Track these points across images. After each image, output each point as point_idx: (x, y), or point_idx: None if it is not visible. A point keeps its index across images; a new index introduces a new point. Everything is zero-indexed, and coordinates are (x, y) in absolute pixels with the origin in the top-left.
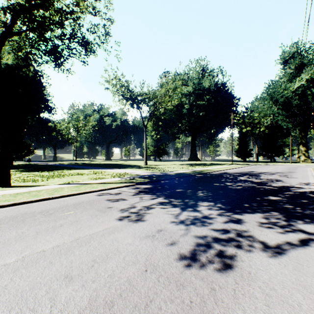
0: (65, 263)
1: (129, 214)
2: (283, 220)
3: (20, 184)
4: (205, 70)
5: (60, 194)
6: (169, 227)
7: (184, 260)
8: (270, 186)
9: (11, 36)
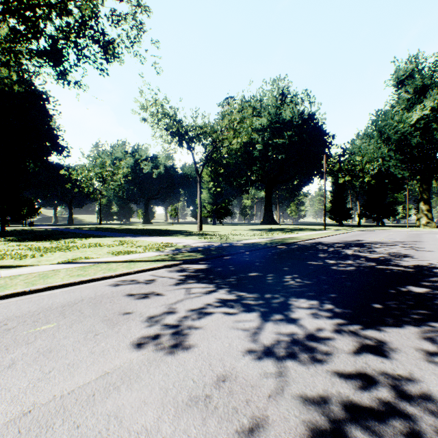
0: None
1: (162, 329)
2: None
3: None
4: (285, 94)
5: (46, 283)
6: (242, 369)
7: None
8: (398, 265)
9: None
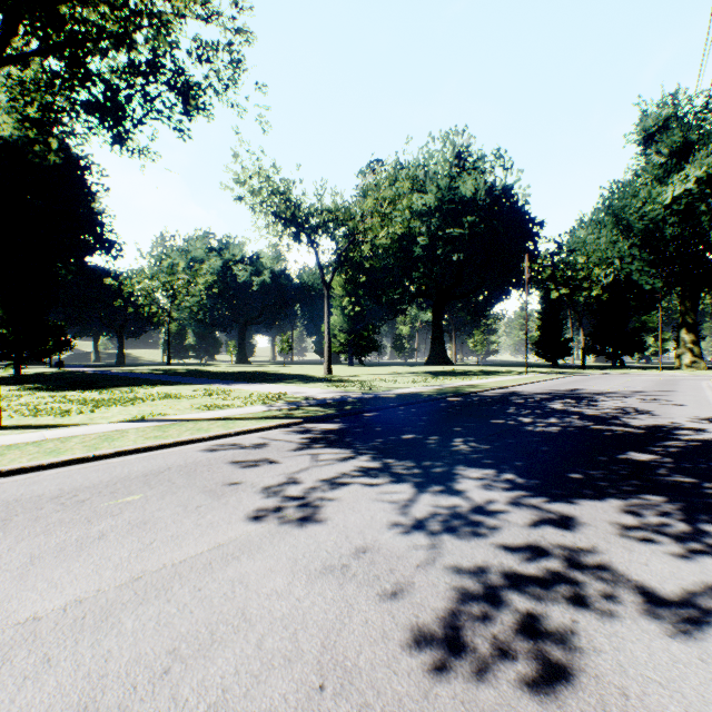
0: (88, 661)
1: (283, 501)
2: (680, 519)
3: (26, 421)
4: (464, 157)
5: (114, 446)
6: (386, 542)
7: (430, 648)
8: (625, 425)
9: (1, 63)
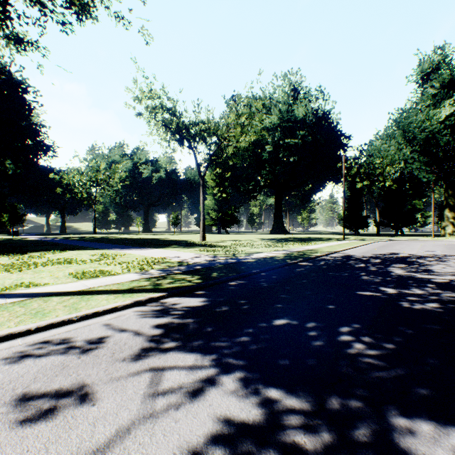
0: None
1: None
2: None
3: None
4: (298, 90)
5: None
6: None
7: None
8: None
9: None
